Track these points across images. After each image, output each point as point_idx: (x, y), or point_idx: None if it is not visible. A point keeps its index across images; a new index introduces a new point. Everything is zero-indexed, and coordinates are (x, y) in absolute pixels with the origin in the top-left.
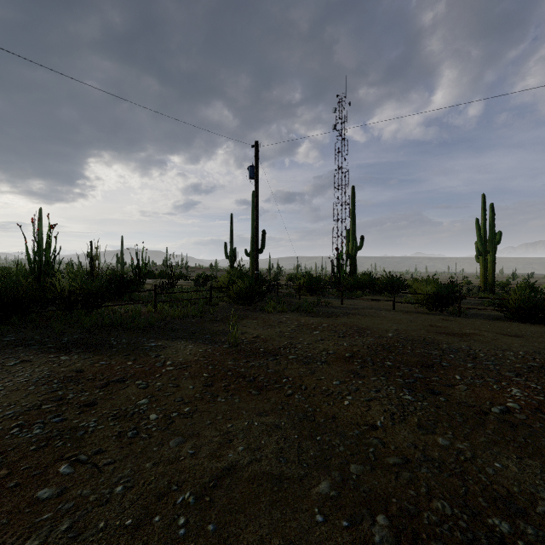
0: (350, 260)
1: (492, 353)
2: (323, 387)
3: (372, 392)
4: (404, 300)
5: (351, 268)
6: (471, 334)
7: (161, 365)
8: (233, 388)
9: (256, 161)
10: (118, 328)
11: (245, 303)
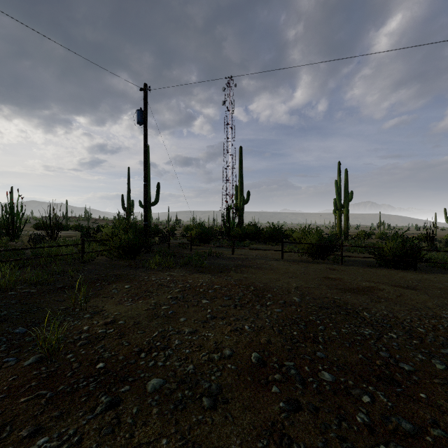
0: (238, 212)
1: (429, 326)
2: None
3: None
4: (288, 248)
5: (239, 220)
6: (371, 288)
7: None
8: None
9: (145, 105)
10: None
11: (128, 257)
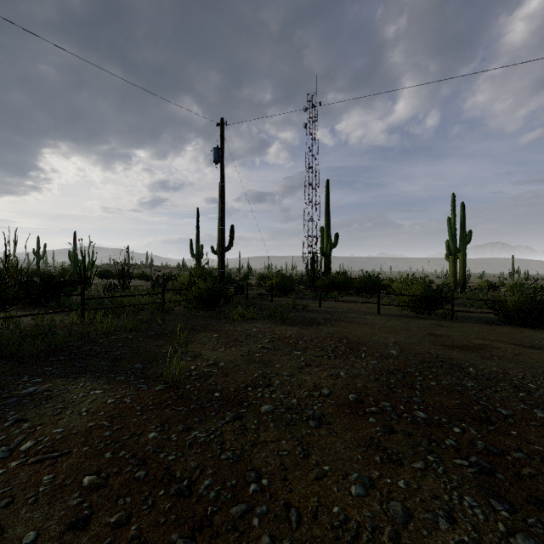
0: (324, 258)
1: (543, 382)
2: (334, 510)
3: (442, 523)
4: (386, 301)
5: (325, 267)
6: (484, 346)
7: (4, 455)
8: (132, 537)
9: (222, 141)
10: (3, 354)
11: (207, 308)
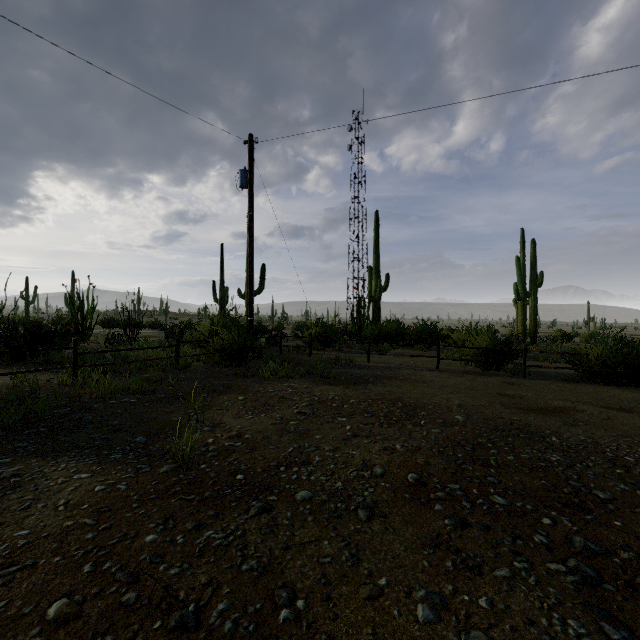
0: (373, 303)
1: None
2: None
3: None
4: (445, 354)
5: (374, 314)
6: (565, 409)
7: None
8: None
9: (250, 162)
10: None
11: (232, 364)
